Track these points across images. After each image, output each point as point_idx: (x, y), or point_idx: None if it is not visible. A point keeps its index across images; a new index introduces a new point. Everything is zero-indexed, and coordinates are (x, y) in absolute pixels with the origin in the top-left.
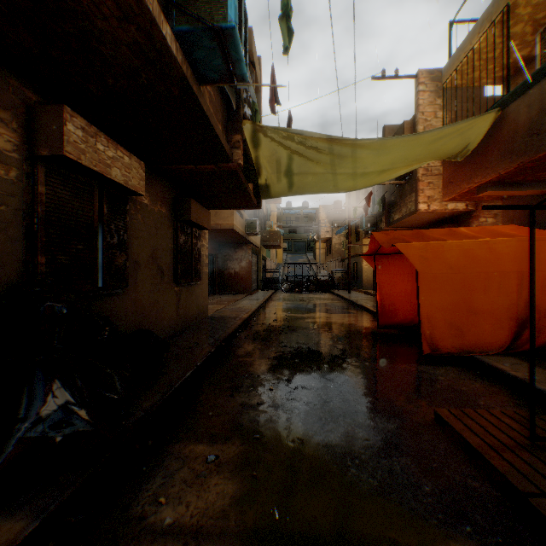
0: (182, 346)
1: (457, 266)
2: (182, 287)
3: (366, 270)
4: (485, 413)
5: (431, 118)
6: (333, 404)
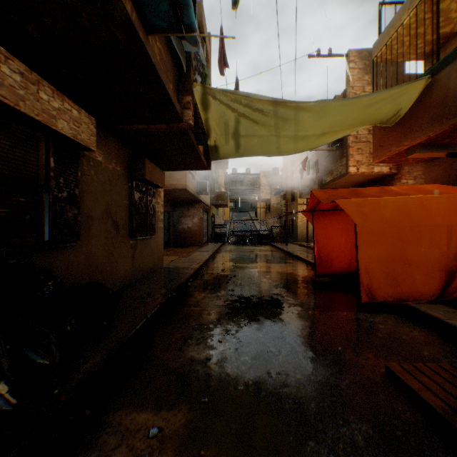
0: (136, 297)
1: (392, 221)
2: (138, 241)
3: (300, 226)
4: (437, 367)
5: (359, 92)
6: (283, 358)
